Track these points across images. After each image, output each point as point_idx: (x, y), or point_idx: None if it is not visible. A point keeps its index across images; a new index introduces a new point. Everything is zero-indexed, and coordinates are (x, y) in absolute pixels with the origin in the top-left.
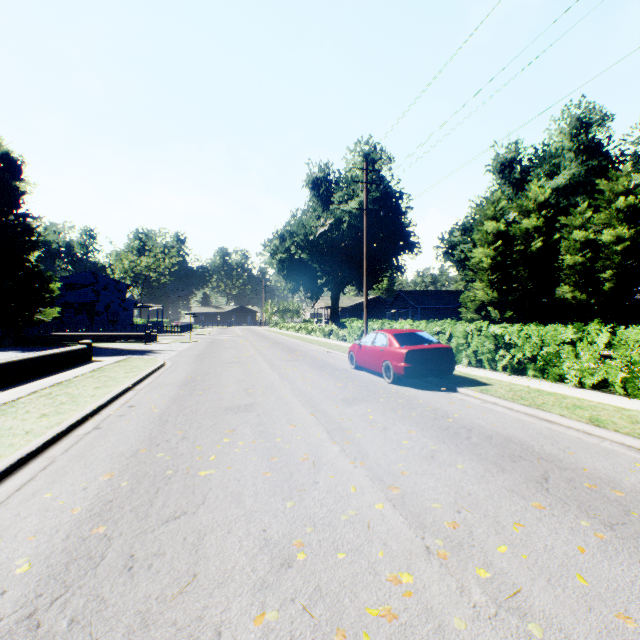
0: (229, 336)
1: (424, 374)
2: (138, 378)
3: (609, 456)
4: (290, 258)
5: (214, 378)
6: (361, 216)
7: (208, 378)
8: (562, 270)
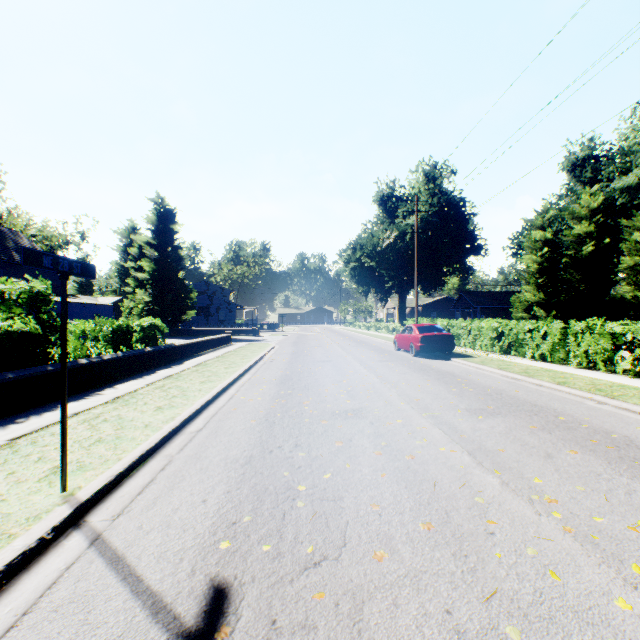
0: (310, 332)
1: (432, 350)
2: (267, 350)
3: (485, 376)
4: (361, 266)
5: (308, 352)
6: (422, 228)
7: (304, 352)
8: (618, 271)
